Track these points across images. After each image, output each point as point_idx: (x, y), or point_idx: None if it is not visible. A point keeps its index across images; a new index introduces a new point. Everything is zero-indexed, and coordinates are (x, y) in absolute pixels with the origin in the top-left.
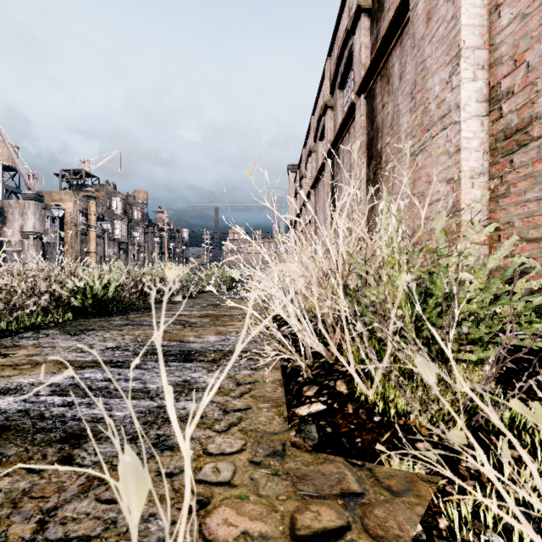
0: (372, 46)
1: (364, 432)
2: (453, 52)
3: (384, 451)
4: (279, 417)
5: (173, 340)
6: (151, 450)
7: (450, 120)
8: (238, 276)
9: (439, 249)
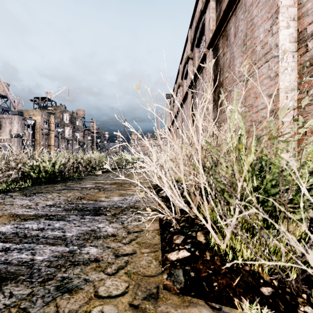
0: (216, 18)
1: (219, 276)
2: (273, 10)
3: (236, 295)
4: (156, 260)
5: (90, 200)
6: (54, 293)
7: (271, 55)
8: (129, 158)
9: (279, 136)
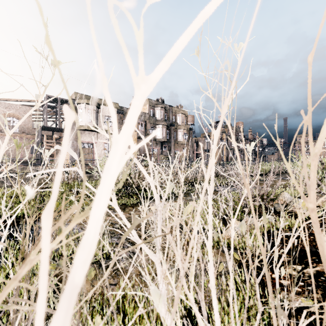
0: None
1: None
2: None
3: None
4: None
5: None
6: None
7: None
8: None
9: None
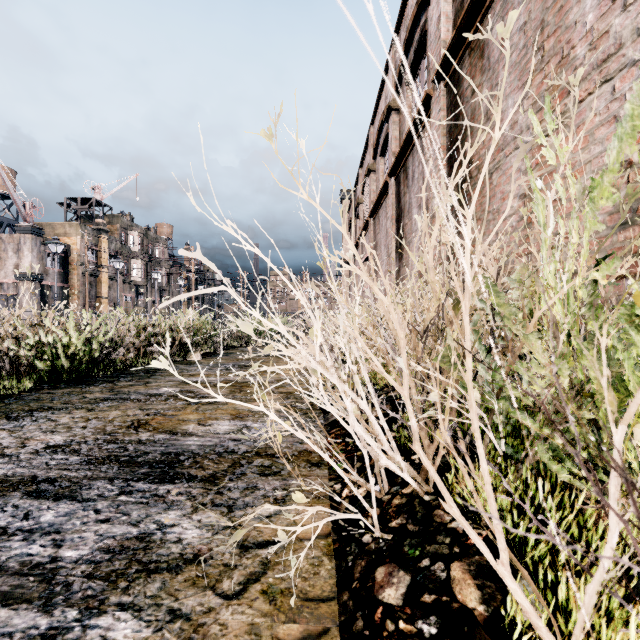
0: (455, 14)
1: None
2: None
3: None
4: None
5: (160, 431)
6: None
7: (620, 62)
8: (248, 332)
9: None
